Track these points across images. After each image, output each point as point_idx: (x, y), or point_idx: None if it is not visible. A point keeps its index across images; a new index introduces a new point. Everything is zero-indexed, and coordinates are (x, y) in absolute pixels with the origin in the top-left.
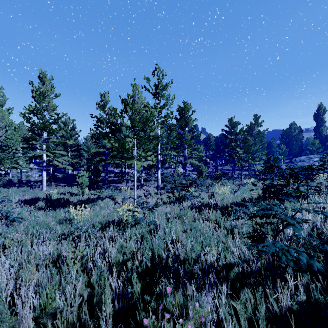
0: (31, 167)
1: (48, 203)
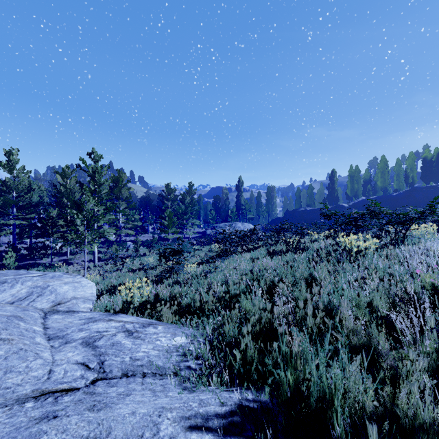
0: None
1: None
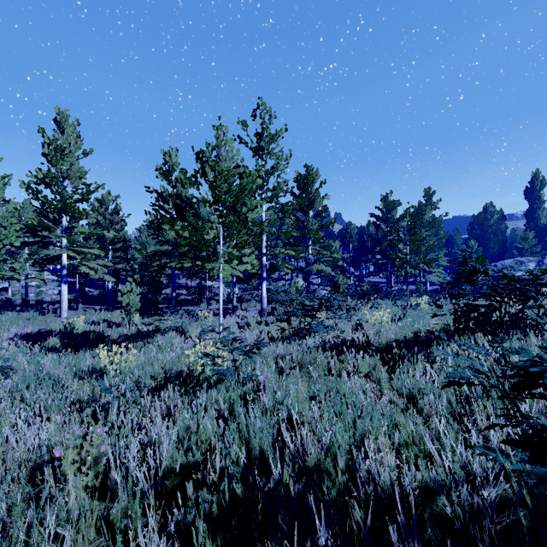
0: (46, 278)
1: (66, 339)
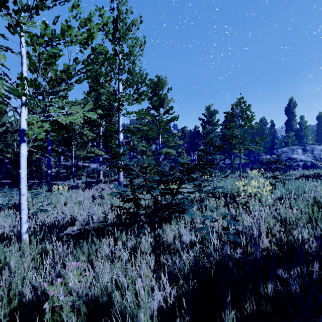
0: None
1: None
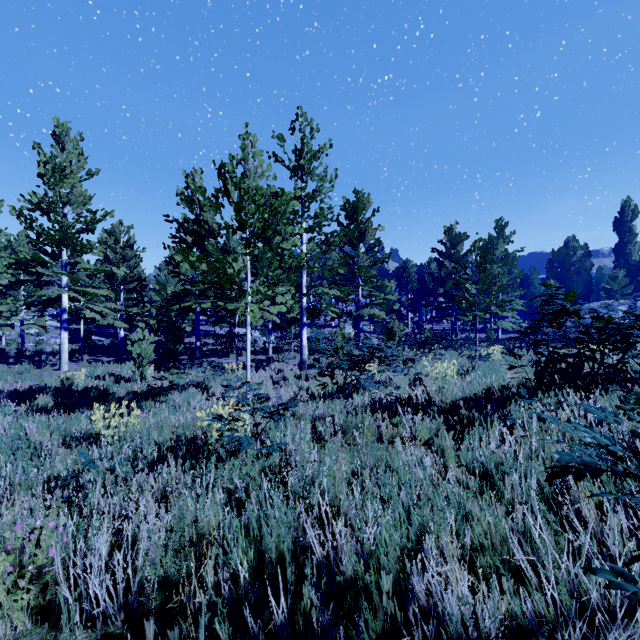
0: (49, 325)
1: (61, 398)
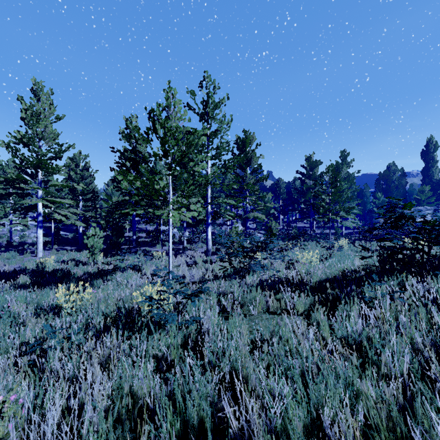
0: (30, 223)
1: (36, 277)
